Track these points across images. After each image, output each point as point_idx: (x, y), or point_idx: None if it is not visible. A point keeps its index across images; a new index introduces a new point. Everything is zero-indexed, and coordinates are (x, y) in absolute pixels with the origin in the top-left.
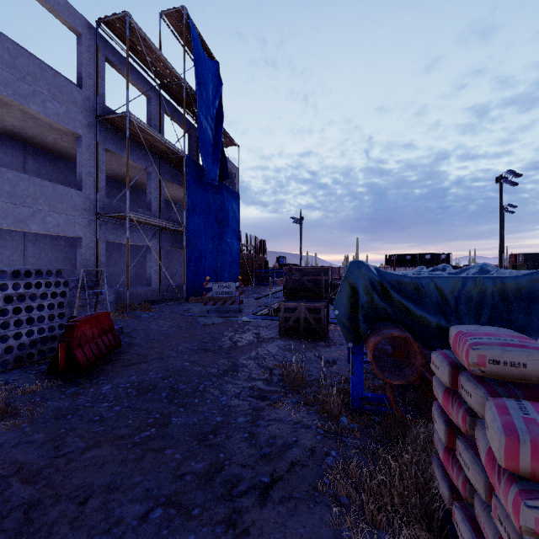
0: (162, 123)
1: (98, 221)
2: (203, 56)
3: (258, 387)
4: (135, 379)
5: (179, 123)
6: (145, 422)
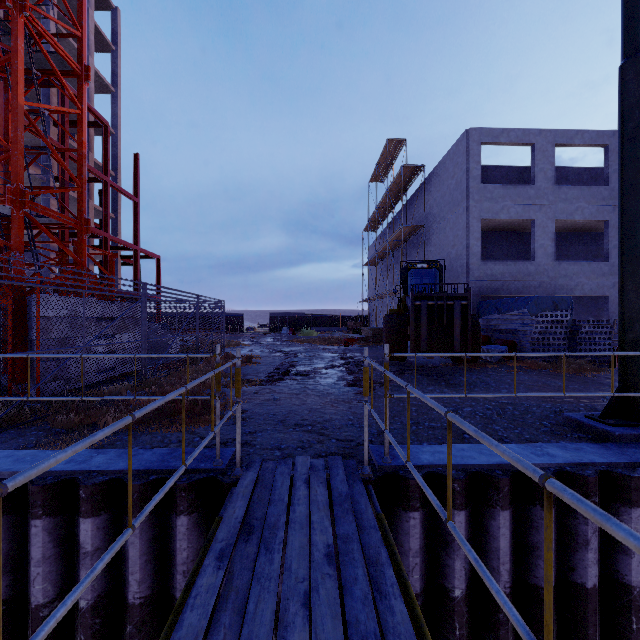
0: None
1: None
2: None
3: None
4: None
5: None
6: None
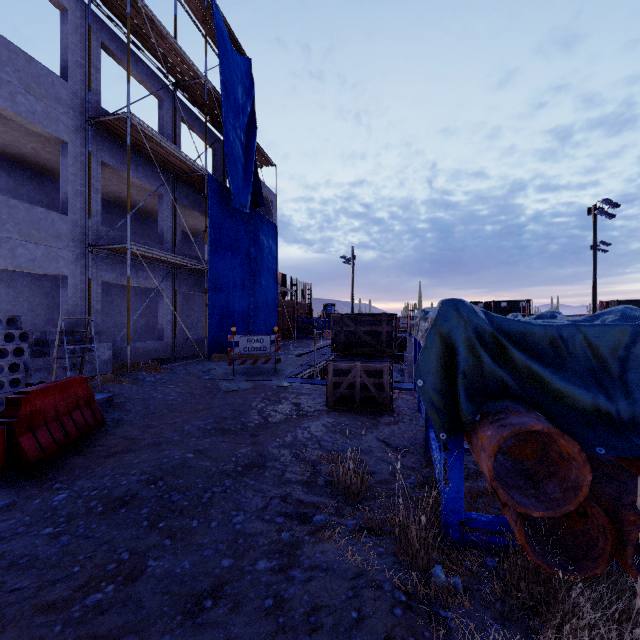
0: (179, 133)
1: (90, 255)
2: (230, 50)
3: (295, 497)
4: (107, 482)
5: (201, 134)
6: (100, 570)
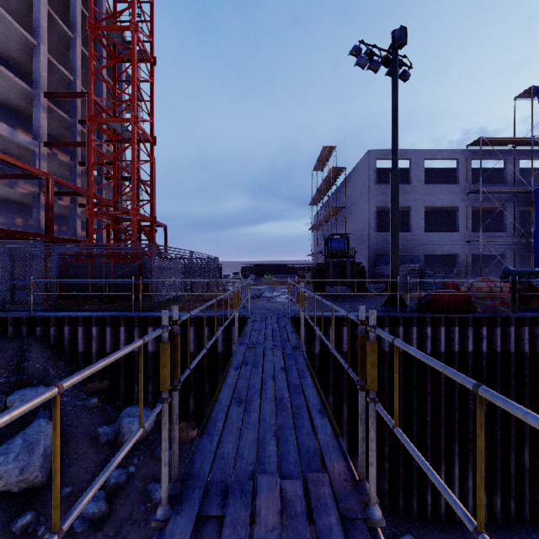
0: (517, 169)
1: (466, 245)
2: None
3: None
4: None
5: (537, 159)
6: None
